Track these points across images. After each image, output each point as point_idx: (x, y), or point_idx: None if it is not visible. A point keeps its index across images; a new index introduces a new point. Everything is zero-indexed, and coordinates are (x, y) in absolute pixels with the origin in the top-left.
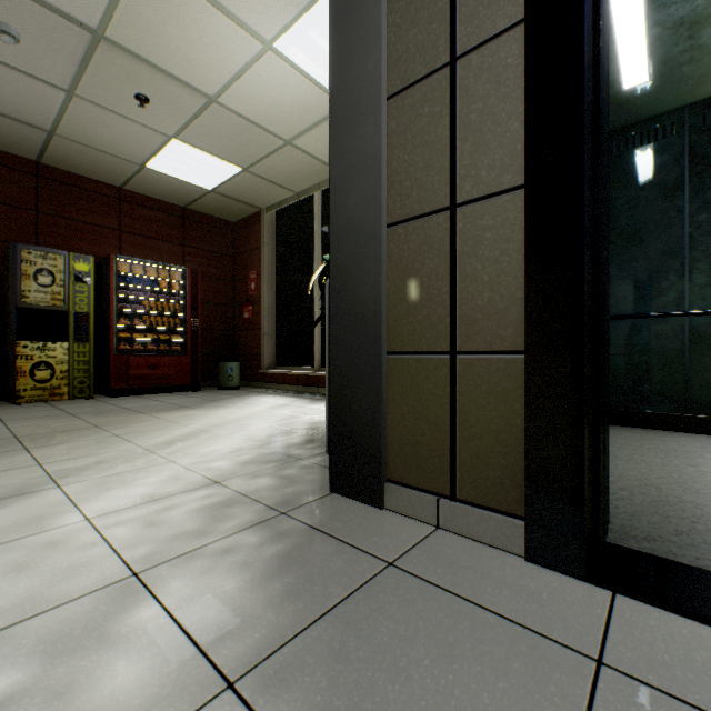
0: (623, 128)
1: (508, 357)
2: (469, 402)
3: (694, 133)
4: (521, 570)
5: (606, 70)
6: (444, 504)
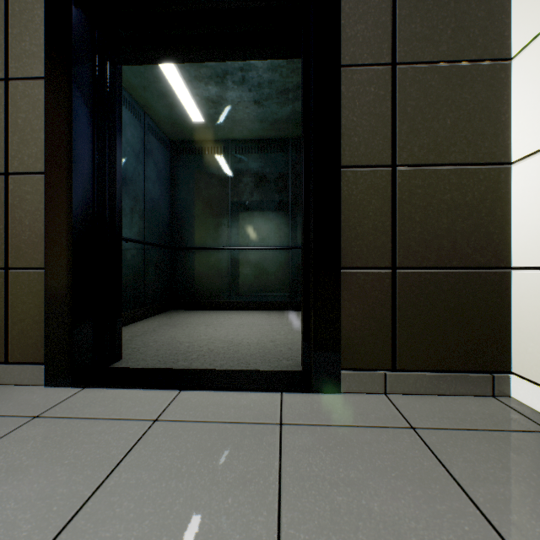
0: (204, 141)
1: (40, 271)
2: (18, 299)
3: (233, 155)
4: (37, 392)
5: (111, 121)
6: (0, 368)
